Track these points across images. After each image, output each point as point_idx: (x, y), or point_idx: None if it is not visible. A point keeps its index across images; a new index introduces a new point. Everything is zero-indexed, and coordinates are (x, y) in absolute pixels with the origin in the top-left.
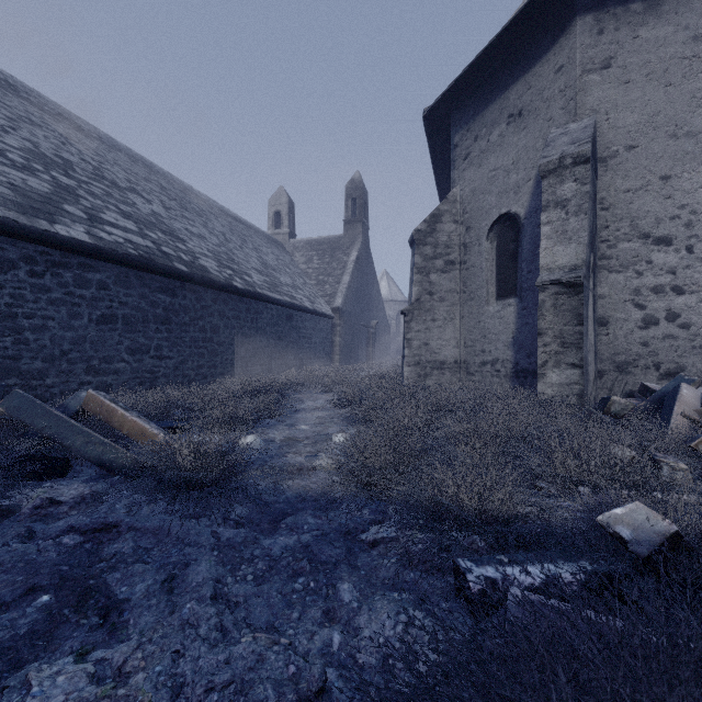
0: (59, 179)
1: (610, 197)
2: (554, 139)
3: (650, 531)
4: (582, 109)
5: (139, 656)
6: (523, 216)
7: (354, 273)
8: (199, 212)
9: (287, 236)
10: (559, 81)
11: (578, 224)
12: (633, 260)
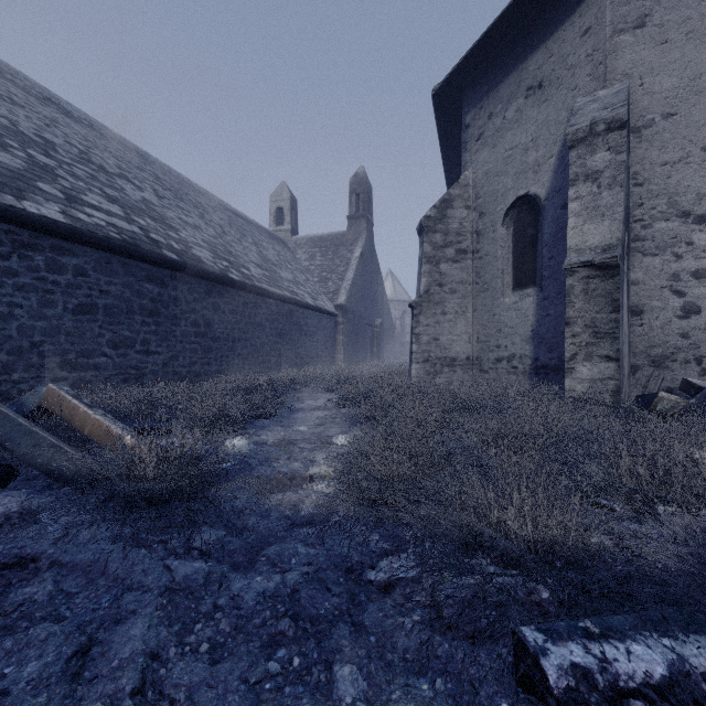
0: (36, 157)
1: (644, 172)
2: (581, 107)
3: None
4: (613, 73)
5: None
6: (544, 197)
7: (358, 270)
8: (195, 203)
9: (290, 233)
10: (586, 45)
11: (612, 198)
12: (671, 241)
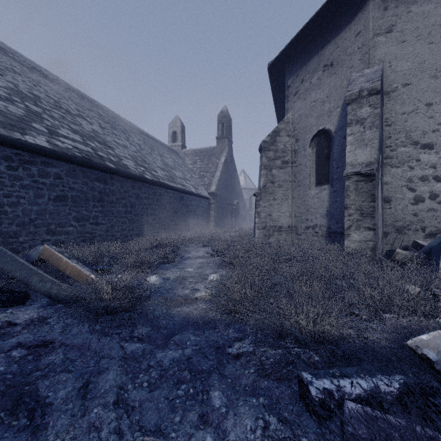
0: (30, 107)
1: (392, 118)
2: (355, 80)
3: None
4: (373, 59)
5: None
6: (334, 131)
7: (223, 170)
8: (123, 131)
9: (181, 147)
10: (358, 42)
11: (372, 134)
12: (407, 159)
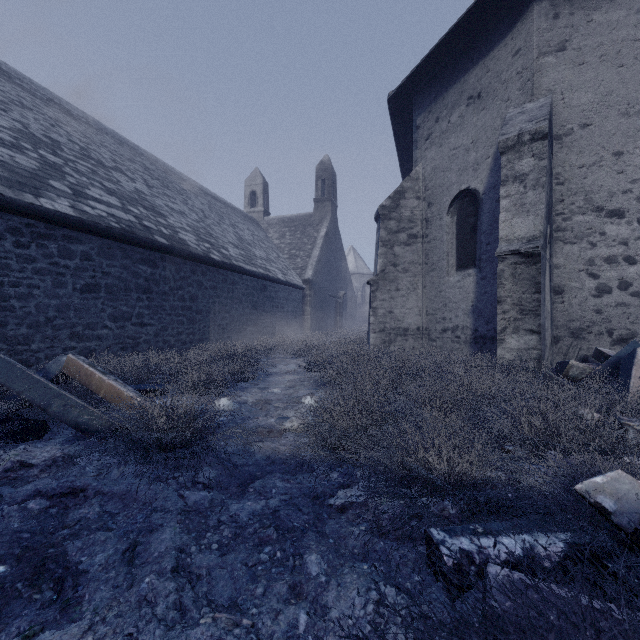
0: (47, 157)
1: (565, 173)
2: (512, 118)
3: (636, 502)
4: (539, 89)
5: (89, 639)
6: (482, 192)
7: (324, 248)
8: (180, 190)
9: (262, 214)
10: (517, 64)
11: (536, 197)
12: (587, 232)
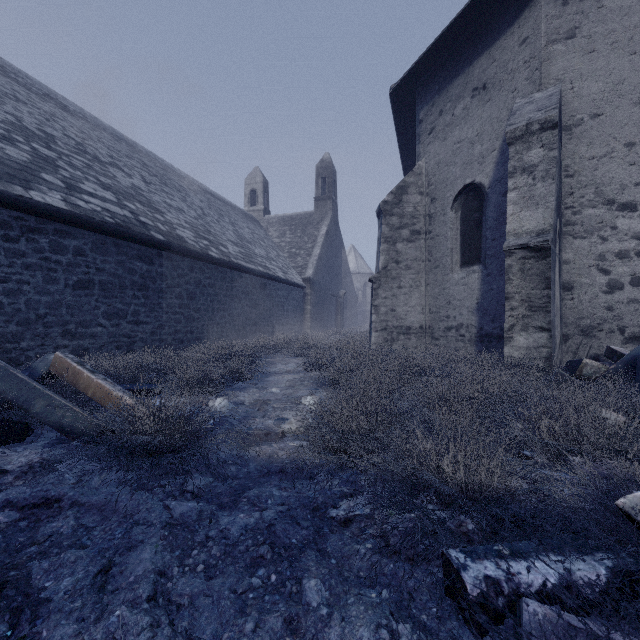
0: (40, 150)
1: (575, 165)
2: (519, 108)
3: None
4: (547, 78)
5: None
6: (488, 186)
7: (324, 246)
8: (178, 188)
9: (262, 212)
10: (524, 53)
11: (545, 189)
12: (598, 226)
